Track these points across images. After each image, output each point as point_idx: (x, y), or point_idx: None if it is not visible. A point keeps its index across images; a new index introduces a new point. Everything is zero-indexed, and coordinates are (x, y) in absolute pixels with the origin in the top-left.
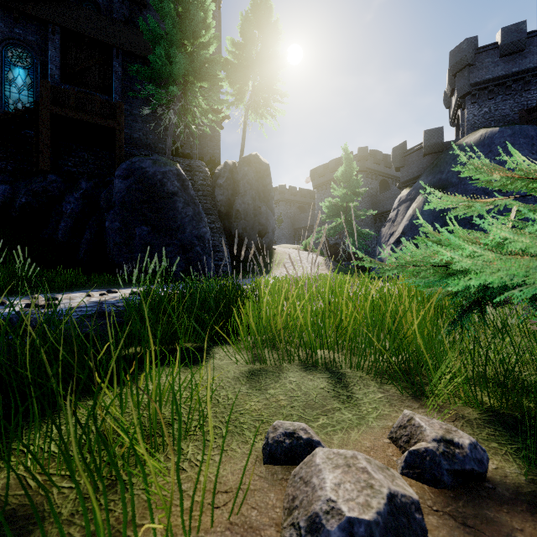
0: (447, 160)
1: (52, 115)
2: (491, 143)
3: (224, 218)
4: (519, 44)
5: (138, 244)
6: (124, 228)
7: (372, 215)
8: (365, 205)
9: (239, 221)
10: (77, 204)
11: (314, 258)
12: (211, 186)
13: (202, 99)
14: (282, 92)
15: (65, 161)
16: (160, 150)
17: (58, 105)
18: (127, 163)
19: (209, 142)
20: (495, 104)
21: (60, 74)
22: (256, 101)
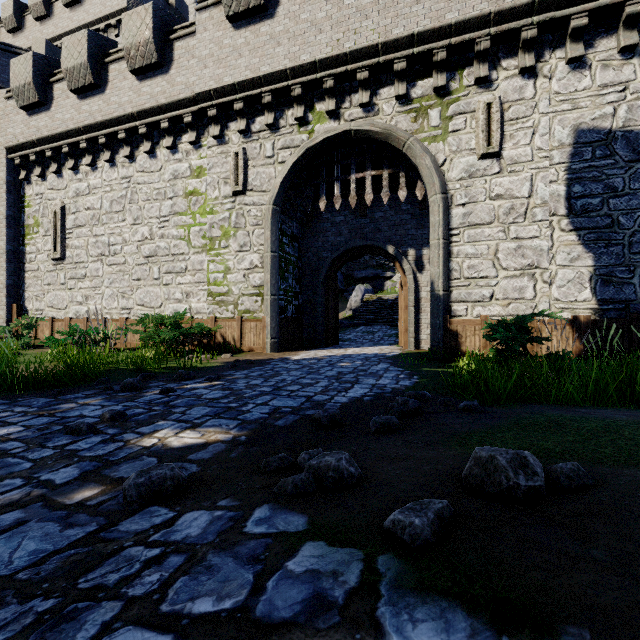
0: None
1: None
2: None
3: None
4: None
5: None
6: None
7: None
8: None
9: None
10: None
11: None
12: None
13: None
14: None
15: None
16: None
17: None
18: None
19: None
20: None
21: None
22: None
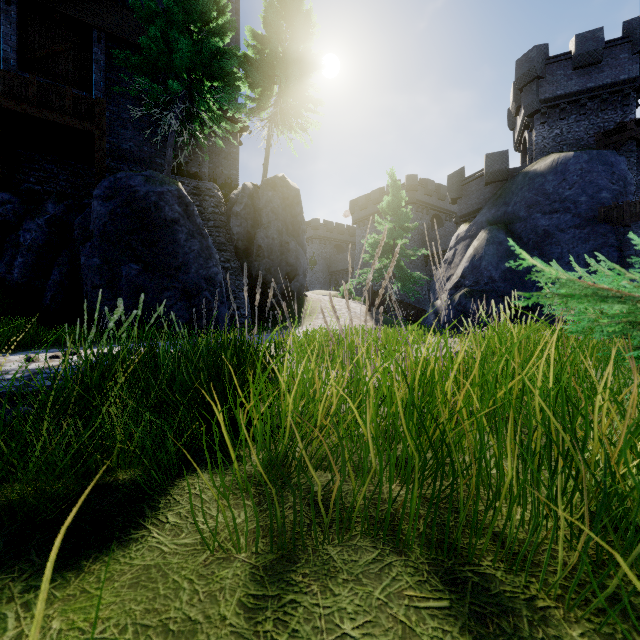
0: (513, 190)
1: (2, 110)
2: (565, 170)
3: (242, 256)
4: (596, 54)
5: (125, 287)
6: (106, 266)
7: (422, 256)
8: (415, 244)
9: (261, 260)
10: (41, 233)
11: (355, 306)
12: (226, 215)
13: (213, 101)
14: (315, 99)
15: (25, 176)
16: (158, 167)
17: (11, 97)
18: (110, 179)
19: (223, 160)
20: (568, 125)
21: (18, 58)
22: (283, 109)
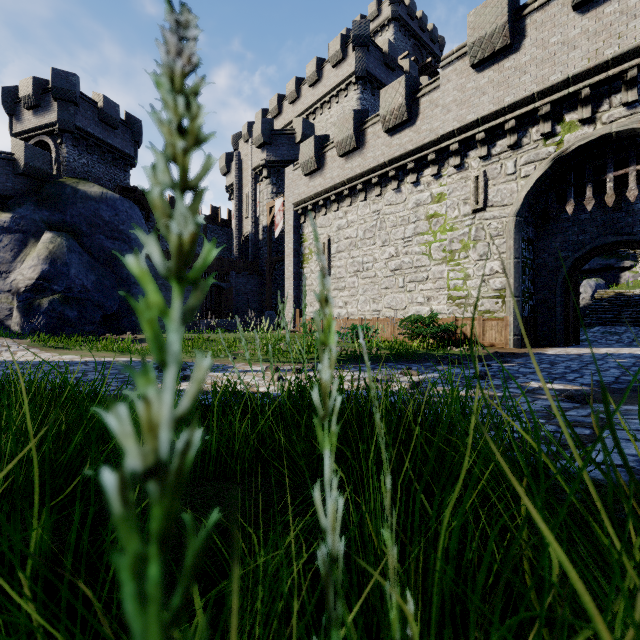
0: (66, 200)
1: None
2: (116, 206)
3: None
4: (116, 122)
5: None
6: None
7: None
8: None
9: None
10: None
11: None
12: None
13: None
14: None
15: None
16: None
17: None
18: None
19: None
20: (93, 161)
21: None
22: None
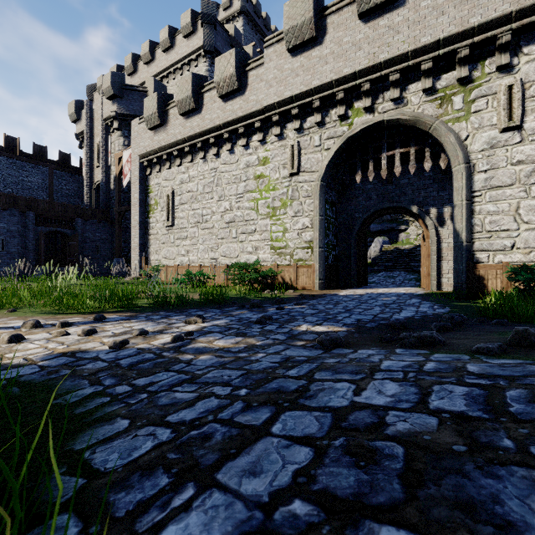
0: None
1: None
2: None
3: None
4: None
5: None
6: None
7: None
8: None
9: None
10: None
11: None
12: None
13: None
14: None
15: None
16: None
17: None
18: None
19: None
20: None
21: None
22: None
